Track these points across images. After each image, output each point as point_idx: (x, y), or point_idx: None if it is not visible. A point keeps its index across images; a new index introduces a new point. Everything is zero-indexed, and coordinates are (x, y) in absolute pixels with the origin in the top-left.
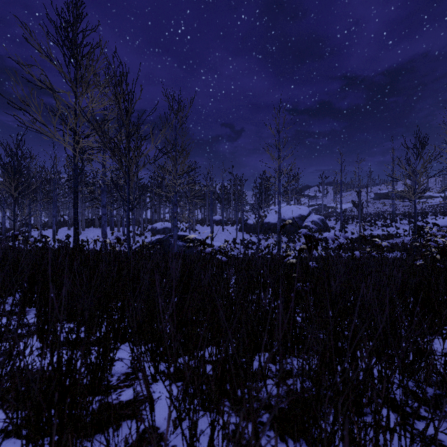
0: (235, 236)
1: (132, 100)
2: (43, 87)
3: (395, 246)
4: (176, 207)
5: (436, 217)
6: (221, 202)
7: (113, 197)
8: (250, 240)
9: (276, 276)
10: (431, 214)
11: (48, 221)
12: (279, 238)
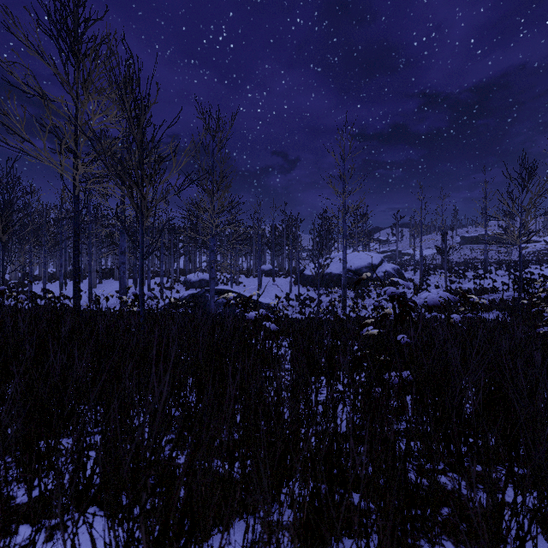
0: (288, 290)
1: (146, 106)
2: (31, 93)
3: (493, 304)
4: (213, 254)
5: (541, 267)
6: (271, 247)
7: (136, 241)
8: (307, 295)
9: (352, 358)
10: (533, 262)
11: (56, 272)
12: (344, 293)
